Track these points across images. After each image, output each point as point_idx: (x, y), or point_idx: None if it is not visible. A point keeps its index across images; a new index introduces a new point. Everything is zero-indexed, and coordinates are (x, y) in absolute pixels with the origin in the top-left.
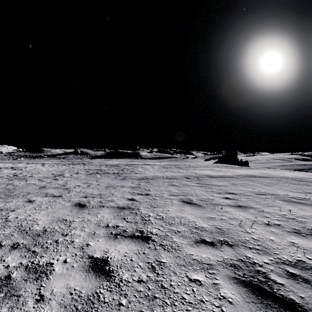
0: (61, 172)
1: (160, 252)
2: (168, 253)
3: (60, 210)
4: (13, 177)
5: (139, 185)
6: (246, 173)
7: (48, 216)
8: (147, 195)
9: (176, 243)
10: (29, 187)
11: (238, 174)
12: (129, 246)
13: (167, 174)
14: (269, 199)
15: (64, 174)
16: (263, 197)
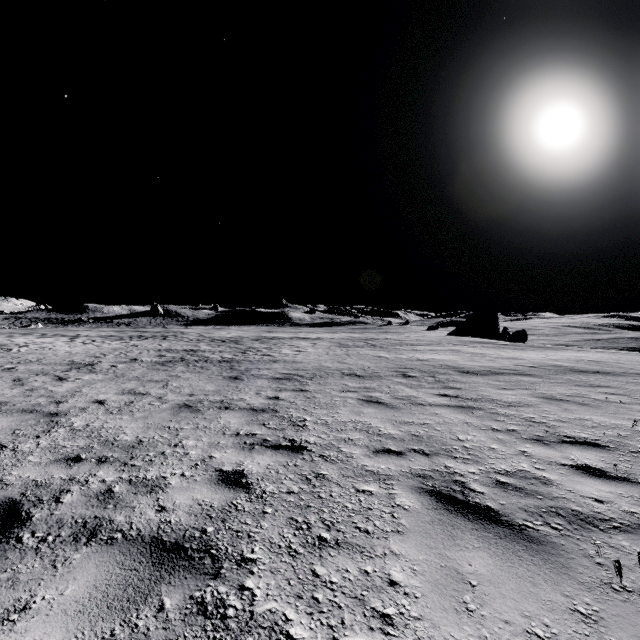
0: (95, 358)
1: None
2: None
3: None
4: None
5: (276, 399)
6: (548, 361)
7: None
8: (294, 450)
9: None
10: None
11: (532, 365)
12: None
13: (352, 363)
14: None
15: (98, 364)
16: None
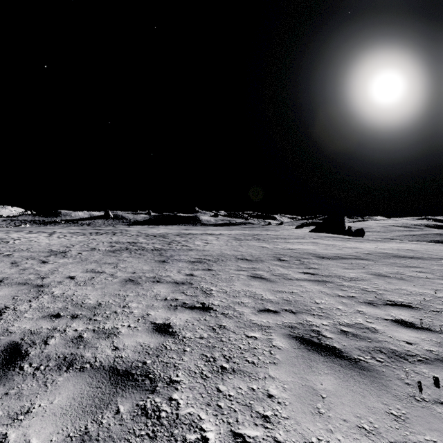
0: (66, 248)
1: None
2: None
3: None
4: None
5: (191, 276)
6: (378, 249)
7: None
8: (204, 310)
9: None
10: None
11: (367, 252)
12: None
13: (243, 251)
14: None
15: (69, 251)
16: None
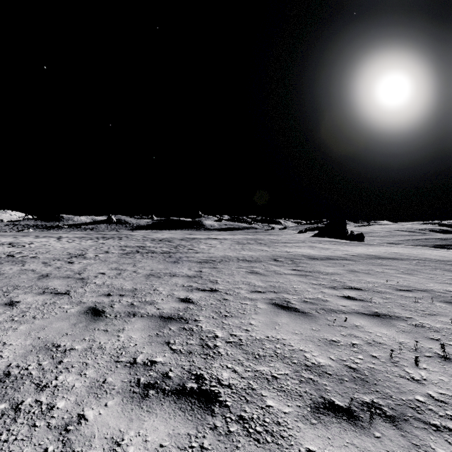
0: (82, 251)
1: (238, 445)
2: (259, 447)
3: (55, 324)
4: (6, 258)
5: (200, 272)
6: (366, 252)
7: (29, 337)
8: (212, 291)
9: (273, 415)
10: (22, 276)
11: (354, 254)
12: (170, 423)
13: (245, 253)
14: (421, 299)
15: (86, 254)
16: (409, 296)
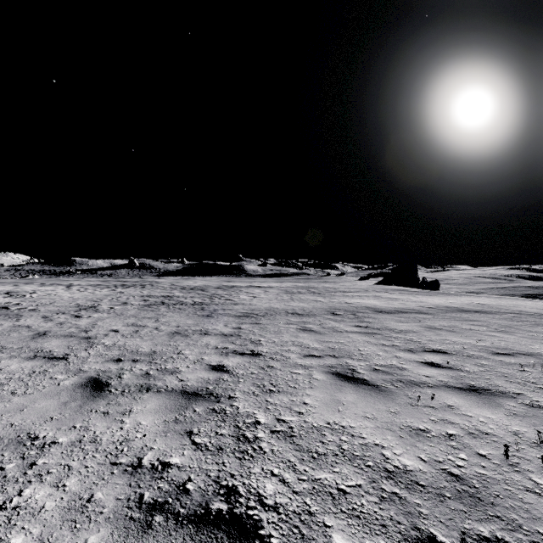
0: (94, 302)
1: None
2: None
3: (40, 402)
4: None
5: (239, 329)
6: (445, 303)
7: None
8: (254, 355)
9: None
10: (12, 334)
11: (431, 306)
12: None
13: (295, 305)
14: (529, 367)
15: (99, 306)
16: (512, 362)
